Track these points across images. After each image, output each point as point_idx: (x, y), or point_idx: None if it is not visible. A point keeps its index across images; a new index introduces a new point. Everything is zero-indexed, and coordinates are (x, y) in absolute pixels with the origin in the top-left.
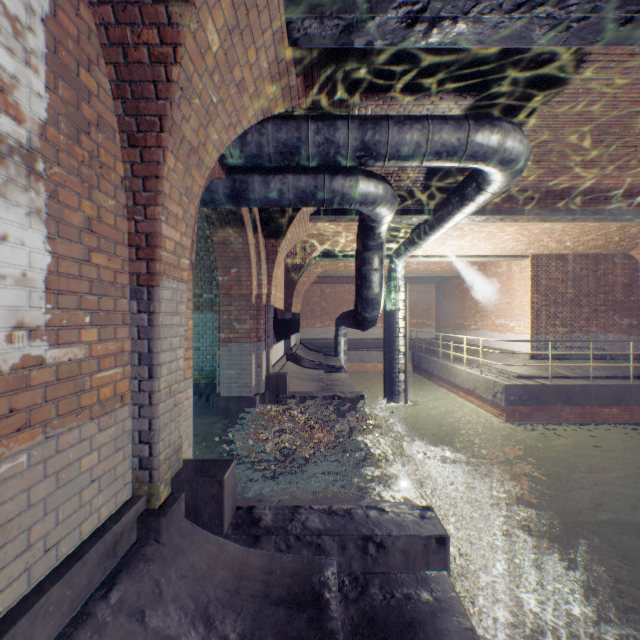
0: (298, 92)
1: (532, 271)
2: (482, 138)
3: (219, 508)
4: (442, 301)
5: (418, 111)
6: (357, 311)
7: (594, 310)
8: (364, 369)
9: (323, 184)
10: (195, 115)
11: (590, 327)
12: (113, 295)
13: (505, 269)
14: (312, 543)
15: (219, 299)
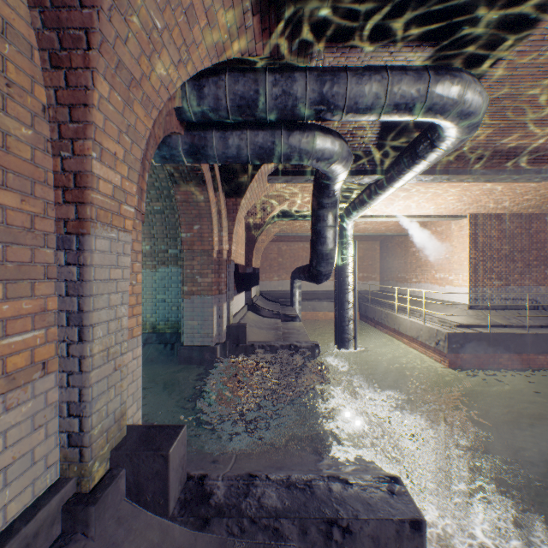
0: (254, 35)
1: (470, 229)
2: (442, 89)
3: (163, 486)
4: (385, 257)
5: (376, 64)
6: (312, 265)
7: (527, 265)
8: (316, 317)
9: (280, 140)
10: (134, 38)
11: (523, 280)
12: (29, 243)
13: (444, 228)
14: (268, 527)
15: (183, 254)
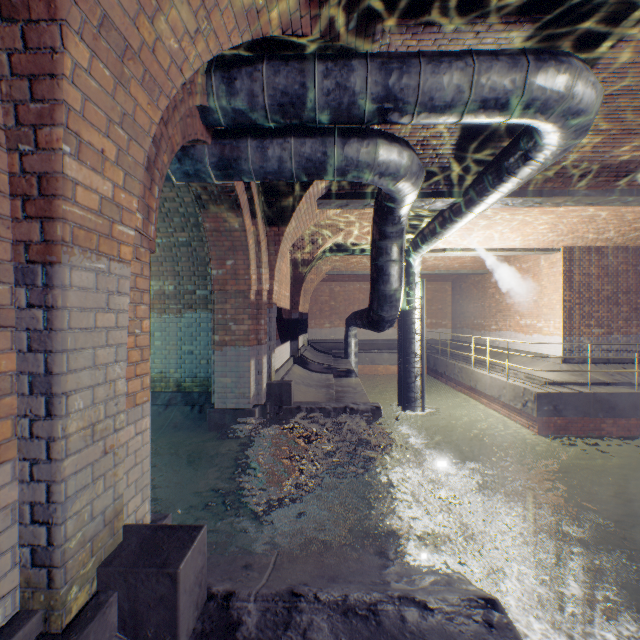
0: (299, 4)
1: (564, 266)
2: (545, 78)
3: (171, 617)
4: (458, 300)
5: (456, 50)
6: (372, 309)
7: (634, 309)
8: (375, 372)
9: (333, 149)
10: None
11: (630, 328)
12: None
13: (531, 264)
14: None
15: (213, 296)
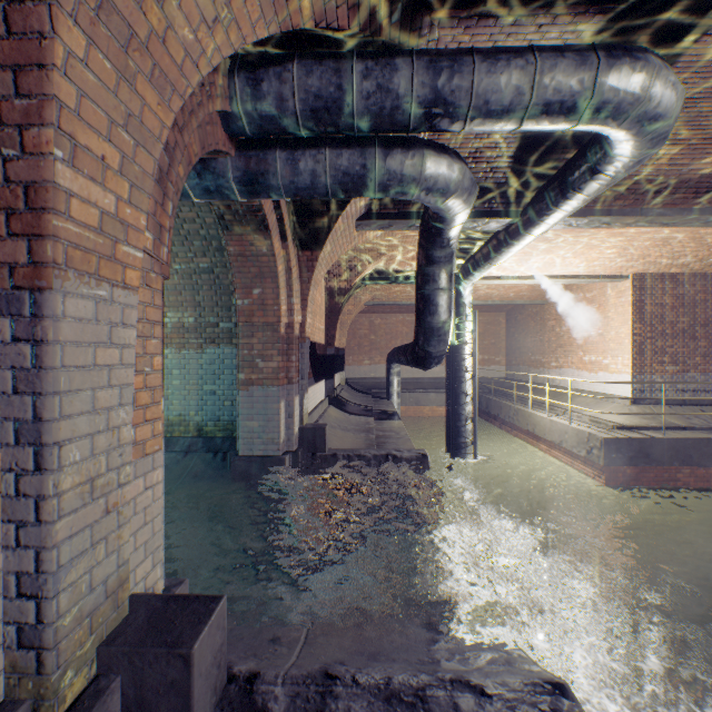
0: None
1: (634, 295)
2: (618, 78)
3: (183, 706)
4: (514, 333)
5: (515, 46)
6: (418, 344)
7: None
8: (421, 414)
9: (374, 161)
10: None
11: (708, 365)
12: None
13: (596, 293)
14: None
15: (239, 329)
